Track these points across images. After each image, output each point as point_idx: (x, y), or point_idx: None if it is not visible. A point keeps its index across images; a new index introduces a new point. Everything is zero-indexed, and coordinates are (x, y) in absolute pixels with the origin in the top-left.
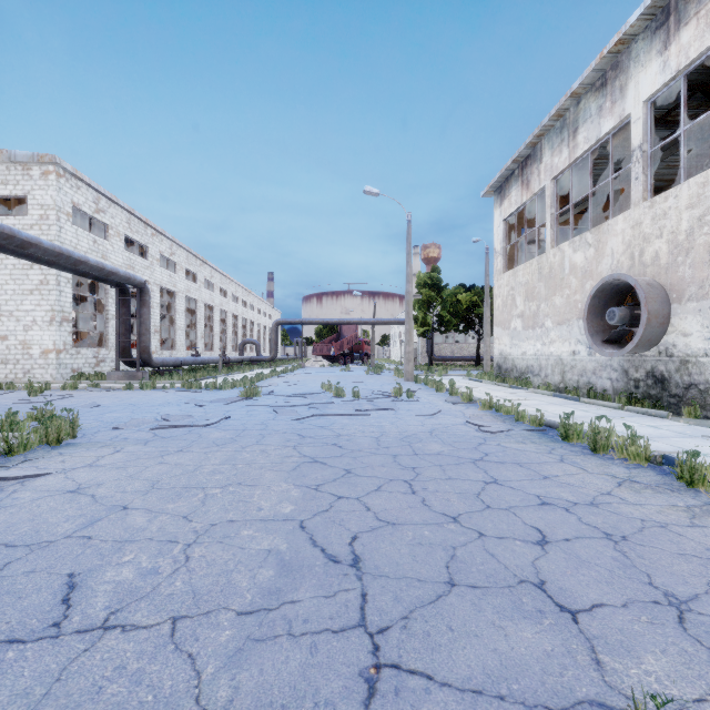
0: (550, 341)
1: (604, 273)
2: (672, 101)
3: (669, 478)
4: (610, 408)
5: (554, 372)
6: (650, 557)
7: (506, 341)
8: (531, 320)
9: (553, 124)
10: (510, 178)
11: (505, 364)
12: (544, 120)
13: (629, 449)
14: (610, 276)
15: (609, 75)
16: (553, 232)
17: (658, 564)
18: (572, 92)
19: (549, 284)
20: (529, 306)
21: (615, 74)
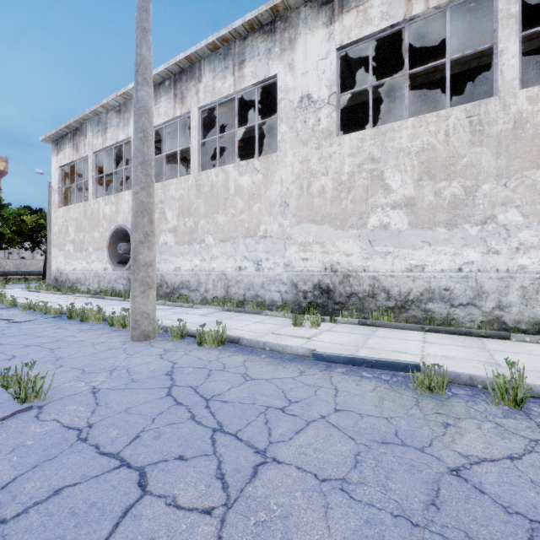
0: (92, 261)
1: (120, 222)
2: (160, 136)
3: (108, 325)
4: (119, 301)
5: (94, 281)
6: (64, 350)
7: (62, 259)
8: (80, 245)
9: (93, 117)
10: (65, 137)
11: (61, 277)
12: (86, 111)
13: (96, 316)
14: (120, 225)
15: (123, 108)
16: (94, 188)
17: (65, 351)
18: (103, 105)
19: (91, 222)
20: (79, 236)
21: (125, 109)
